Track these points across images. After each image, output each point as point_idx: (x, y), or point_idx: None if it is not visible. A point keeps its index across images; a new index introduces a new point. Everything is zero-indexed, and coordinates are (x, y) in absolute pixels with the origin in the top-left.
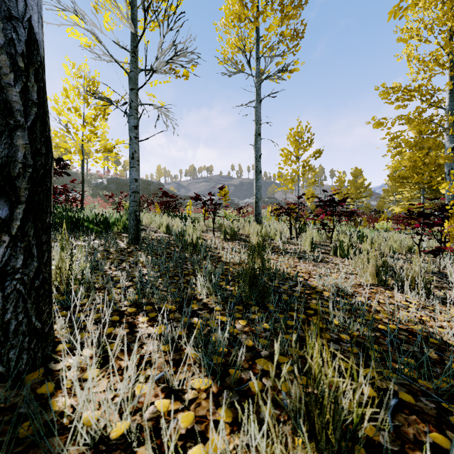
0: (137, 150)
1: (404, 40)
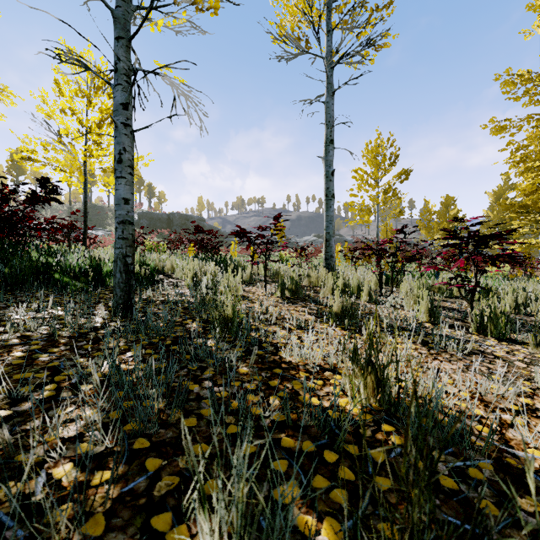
0: (129, 147)
1: (537, 8)
